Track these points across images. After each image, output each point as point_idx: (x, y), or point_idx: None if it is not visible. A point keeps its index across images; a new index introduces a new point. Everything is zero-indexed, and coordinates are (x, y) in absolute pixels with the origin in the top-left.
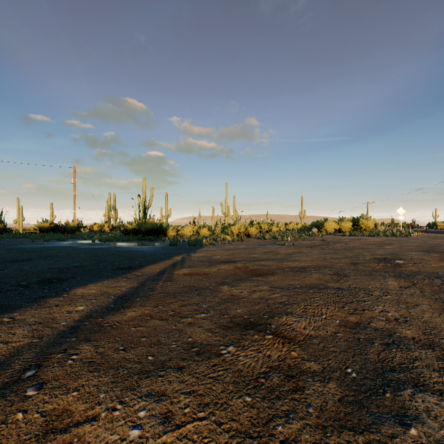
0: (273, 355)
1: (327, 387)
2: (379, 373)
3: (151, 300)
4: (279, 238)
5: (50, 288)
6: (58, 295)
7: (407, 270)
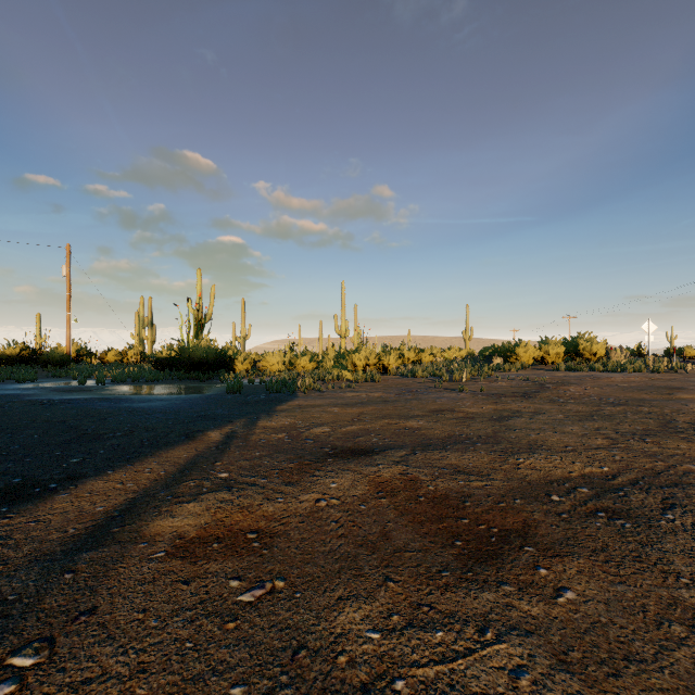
0: None
1: None
2: None
3: None
4: (445, 376)
5: None
6: None
7: None
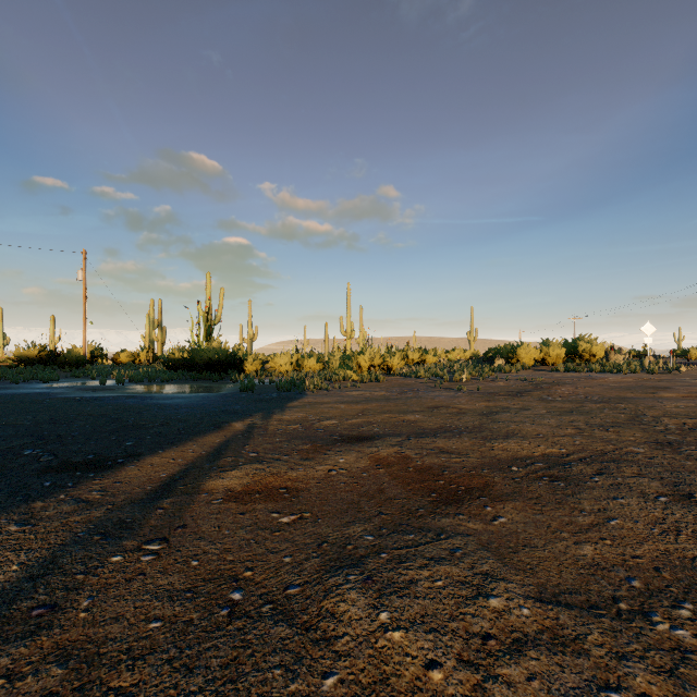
0: None
1: None
2: None
3: None
4: (446, 376)
5: None
6: None
7: None
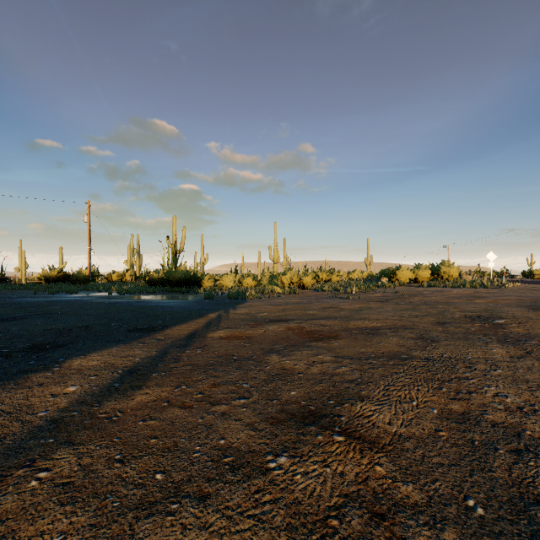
0: (348, 472)
1: (443, 539)
2: (521, 508)
3: (172, 376)
4: (342, 290)
5: (39, 359)
6: (47, 369)
7: (513, 332)
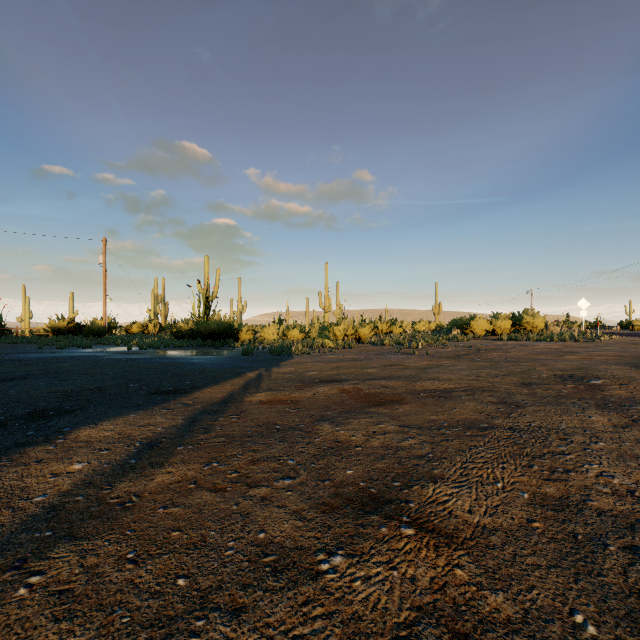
0: (421, 577)
1: None
2: None
3: (201, 451)
4: (406, 343)
5: (39, 428)
6: (48, 441)
7: (613, 395)
